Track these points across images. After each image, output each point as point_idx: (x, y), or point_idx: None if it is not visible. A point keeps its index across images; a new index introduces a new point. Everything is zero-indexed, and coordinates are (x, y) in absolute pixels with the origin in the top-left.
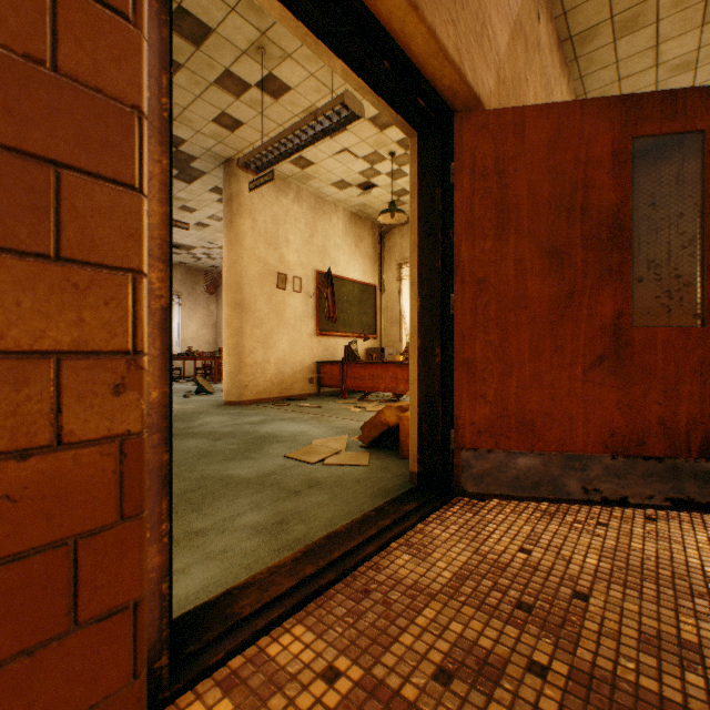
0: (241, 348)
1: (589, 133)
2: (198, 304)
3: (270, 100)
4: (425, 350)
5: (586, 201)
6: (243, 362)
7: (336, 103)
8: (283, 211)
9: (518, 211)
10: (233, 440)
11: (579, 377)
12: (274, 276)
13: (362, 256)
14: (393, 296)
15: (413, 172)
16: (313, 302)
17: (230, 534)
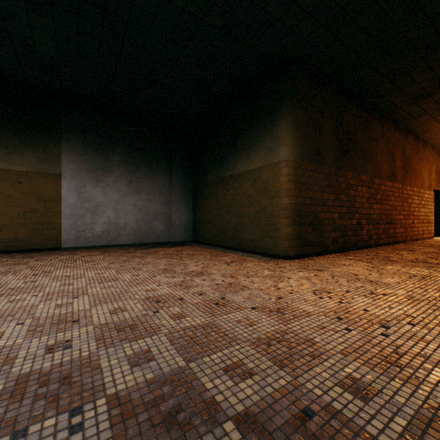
0: None
1: None
2: None
3: None
4: (434, 219)
5: None
6: None
7: None
8: None
9: None
10: None
11: None
12: None
13: None
14: None
15: None
16: None
17: None
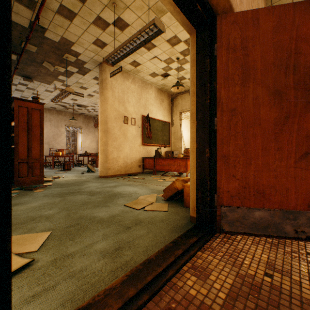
0: (106, 151)
1: (298, 22)
2: (90, 132)
3: (119, 31)
4: (199, 149)
5: (296, 62)
6: (108, 157)
7: (151, 24)
8: (126, 87)
9: (255, 69)
10: (100, 196)
11: (292, 165)
12: (122, 117)
13: (163, 109)
14: (177, 127)
15: (192, 53)
16: (140, 129)
17: (87, 257)
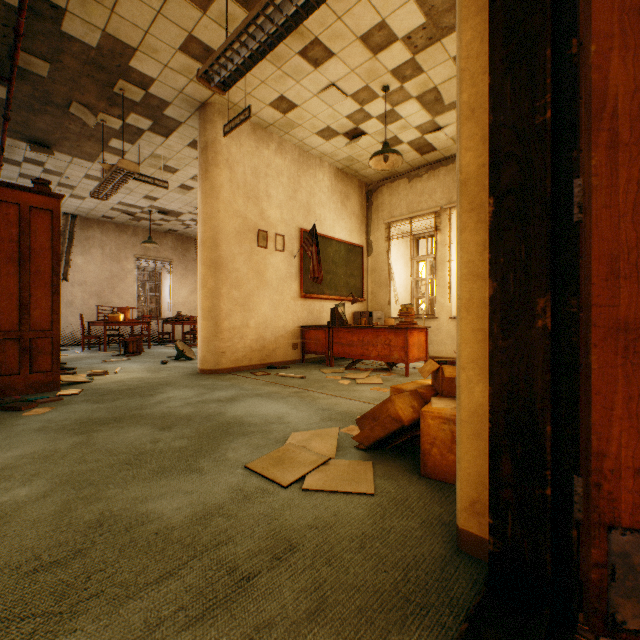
0: (217, 311)
1: None
2: (188, 270)
3: (242, 13)
4: (507, 302)
5: None
6: (219, 326)
7: None
8: (264, 163)
9: None
10: (185, 431)
11: None
12: (254, 233)
13: (348, 215)
14: (381, 257)
15: None
16: (297, 262)
17: None
